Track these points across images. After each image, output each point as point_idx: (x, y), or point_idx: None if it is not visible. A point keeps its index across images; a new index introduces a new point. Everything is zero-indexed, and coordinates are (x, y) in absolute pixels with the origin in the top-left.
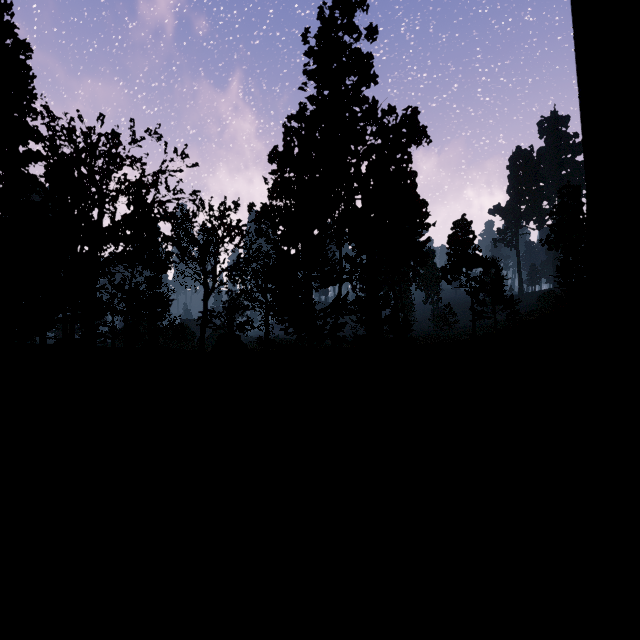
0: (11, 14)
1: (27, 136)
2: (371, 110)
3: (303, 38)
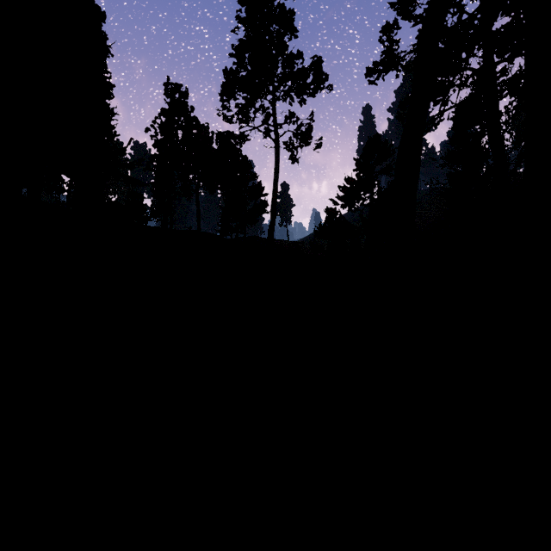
0: None
1: None
2: None
3: None
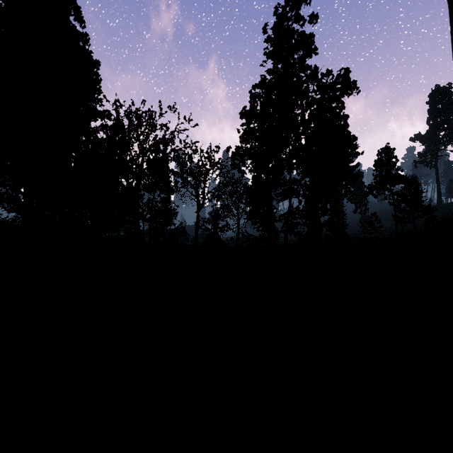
0: (89, 45)
1: (97, 116)
2: (313, 74)
3: (263, 30)
